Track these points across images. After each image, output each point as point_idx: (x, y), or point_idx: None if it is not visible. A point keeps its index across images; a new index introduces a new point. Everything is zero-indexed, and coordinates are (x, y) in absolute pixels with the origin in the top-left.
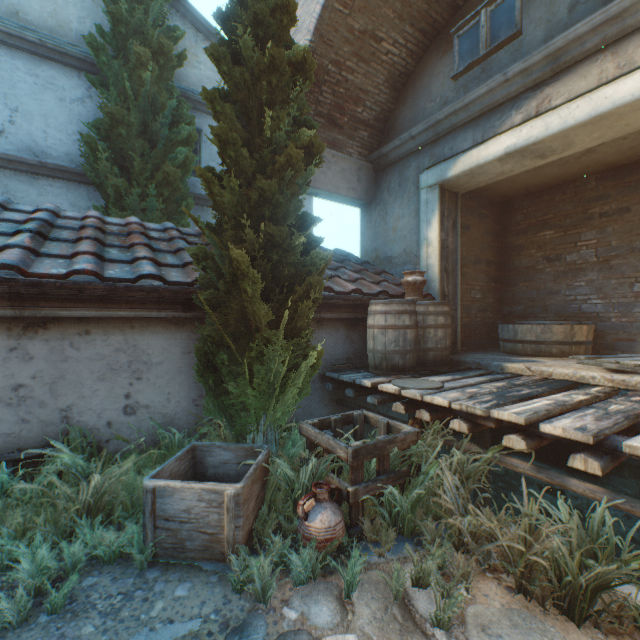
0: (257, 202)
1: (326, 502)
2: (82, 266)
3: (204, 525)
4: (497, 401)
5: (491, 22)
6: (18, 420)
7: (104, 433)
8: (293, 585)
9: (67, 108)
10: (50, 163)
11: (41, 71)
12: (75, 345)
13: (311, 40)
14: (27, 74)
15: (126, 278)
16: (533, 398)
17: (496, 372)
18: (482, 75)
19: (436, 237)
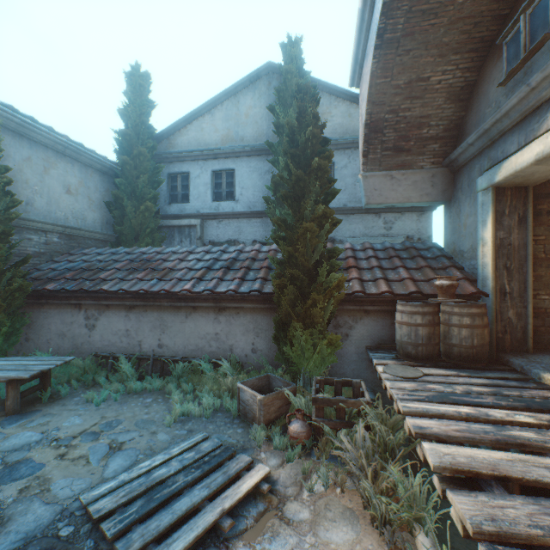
0: (287, 256)
1: (300, 420)
2: (231, 287)
3: (252, 409)
4: (424, 397)
5: (530, 25)
6: (217, 347)
7: (244, 359)
8: (273, 448)
9: (262, 178)
10: (254, 211)
11: (252, 164)
12: (234, 318)
13: (366, 109)
14: (246, 168)
15: (245, 292)
16: (477, 406)
17: (532, 380)
18: (524, 78)
19: (489, 237)
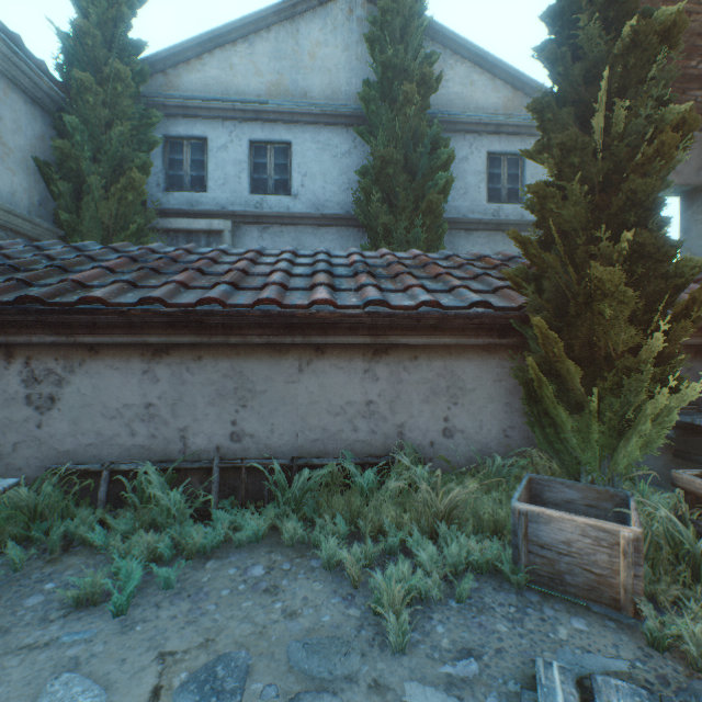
0: (620, 209)
1: None
2: (425, 297)
3: (588, 563)
4: None
5: None
6: (369, 430)
7: (427, 451)
8: None
9: (338, 163)
10: (328, 214)
11: (321, 137)
12: (406, 369)
13: None
14: (312, 143)
15: (460, 306)
16: None
17: None
18: None
19: None
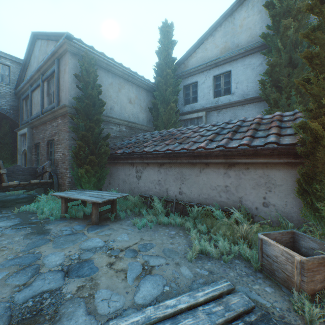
0: None
1: None
2: (242, 142)
3: (283, 268)
4: None
5: None
6: (226, 198)
7: (254, 211)
8: None
9: (254, 71)
10: (248, 98)
11: (245, 62)
12: (243, 173)
13: None
14: (240, 67)
15: (259, 145)
16: None
17: None
18: None
19: None
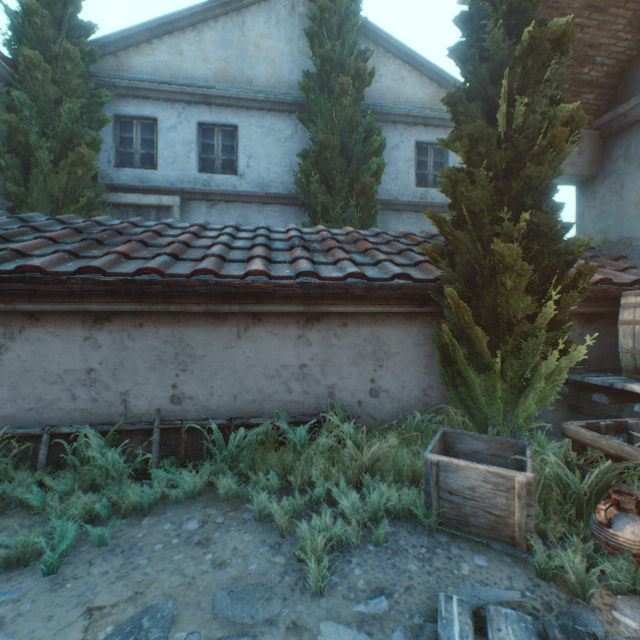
0: (518, 193)
1: (632, 514)
2: (352, 270)
3: (489, 506)
4: None
5: None
6: (302, 391)
7: (355, 410)
8: (609, 592)
9: (281, 146)
10: (272, 193)
11: (265, 122)
12: (336, 335)
13: None
14: (257, 127)
15: (383, 278)
16: None
17: None
18: None
19: None
